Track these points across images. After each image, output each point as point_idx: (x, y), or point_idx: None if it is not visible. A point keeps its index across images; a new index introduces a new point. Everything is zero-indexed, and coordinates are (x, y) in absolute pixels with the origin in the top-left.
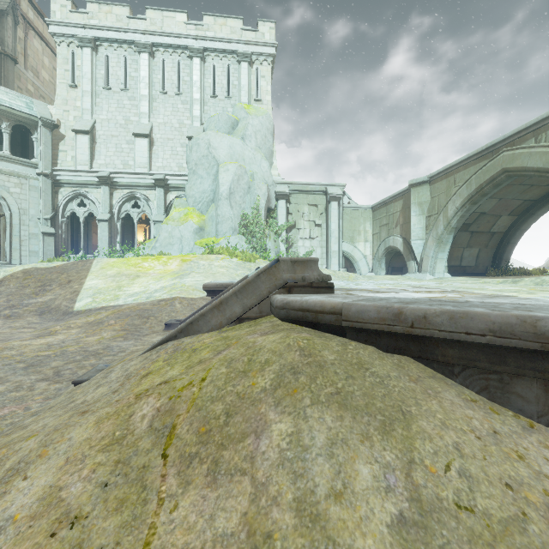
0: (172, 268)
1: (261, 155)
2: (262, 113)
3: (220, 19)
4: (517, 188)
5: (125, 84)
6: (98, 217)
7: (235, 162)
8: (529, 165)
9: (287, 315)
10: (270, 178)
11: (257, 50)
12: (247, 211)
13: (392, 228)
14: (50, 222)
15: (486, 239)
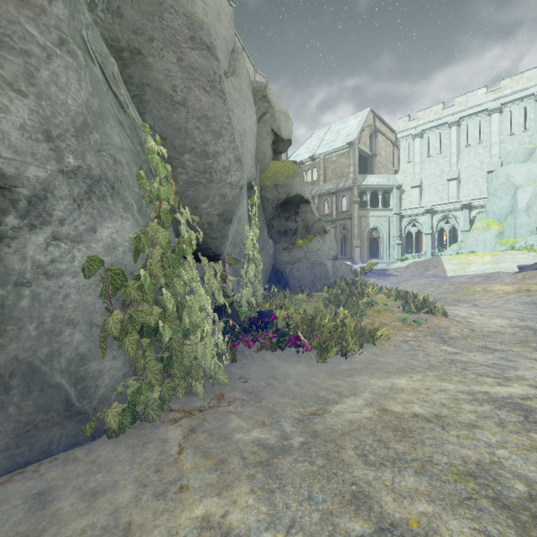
0: (487, 260)
1: None
2: None
3: (517, 76)
4: None
5: (439, 149)
6: (425, 232)
7: (532, 184)
8: None
9: None
10: None
11: None
12: None
13: None
14: (399, 238)
15: None
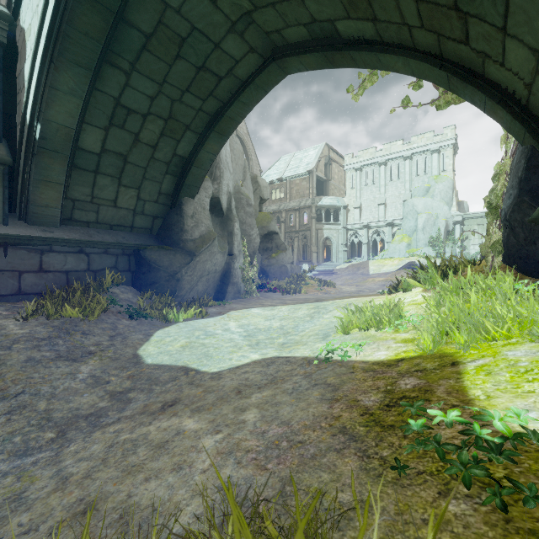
0: (395, 263)
1: (443, 203)
2: (445, 179)
3: (420, 135)
4: None
5: (373, 181)
6: (363, 242)
7: (426, 212)
8: None
9: (407, 267)
10: (449, 215)
11: (443, 144)
12: (433, 235)
13: None
14: (345, 246)
15: None
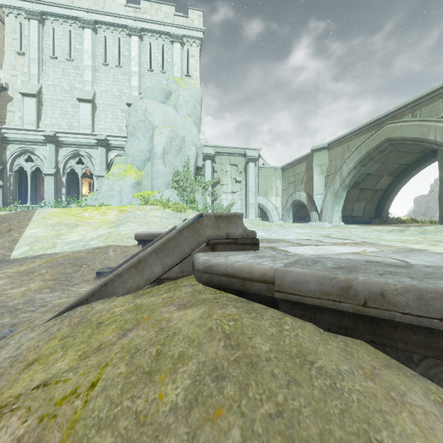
0: (110, 218)
1: (190, 122)
2: (192, 87)
3: (156, 4)
4: (396, 154)
5: (70, 55)
6: (44, 171)
7: (168, 127)
8: (407, 135)
9: (210, 280)
10: (198, 142)
11: (188, 33)
12: (179, 169)
13: (298, 185)
14: None
15: (371, 195)
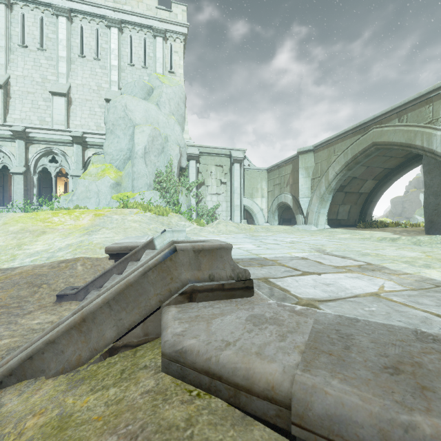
0: (84, 223)
1: (174, 120)
2: (175, 84)
3: None
4: (381, 158)
5: (42, 44)
6: (12, 170)
7: (150, 125)
8: (394, 140)
9: (182, 374)
10: (182, 141)
11: (171, 28)
12: (161, 169)
13: (283, 187)
14: None
15: (356, 198)
